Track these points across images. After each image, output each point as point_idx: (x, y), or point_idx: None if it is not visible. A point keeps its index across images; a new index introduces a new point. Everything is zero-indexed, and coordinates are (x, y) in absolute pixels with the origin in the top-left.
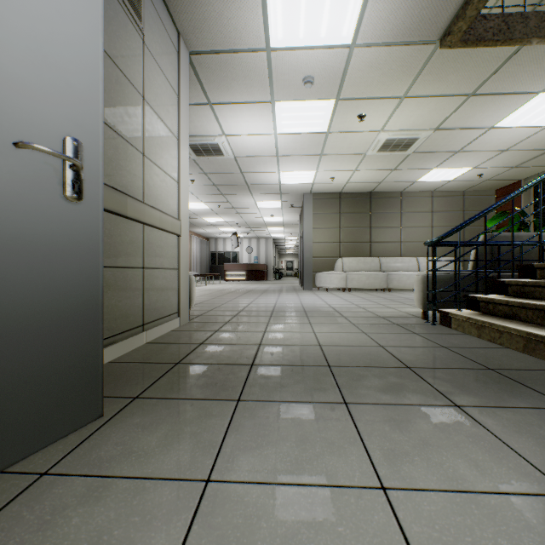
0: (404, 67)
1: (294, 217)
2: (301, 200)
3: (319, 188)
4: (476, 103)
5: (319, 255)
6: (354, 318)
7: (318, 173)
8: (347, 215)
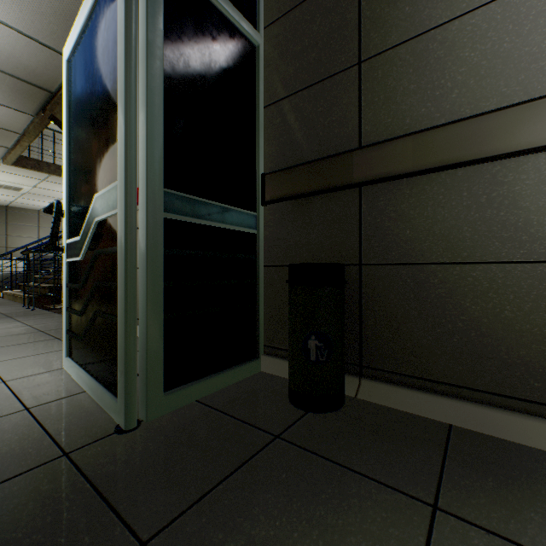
0: None
1: None
2: None
3: None
4: (51, 184)
5: None
6: None
7: None
8: None
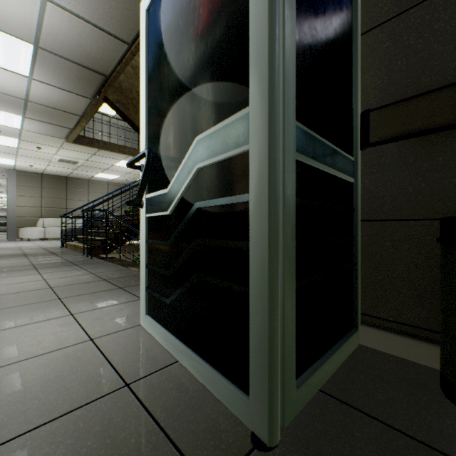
0: (54, 141)
1: (1, 181)
2: (7, 172)
3: (23, 168)
4: (99, 157)
5: (24, 215)
6: (27, 249)
7: (18, 161)
8: (49, 189)
